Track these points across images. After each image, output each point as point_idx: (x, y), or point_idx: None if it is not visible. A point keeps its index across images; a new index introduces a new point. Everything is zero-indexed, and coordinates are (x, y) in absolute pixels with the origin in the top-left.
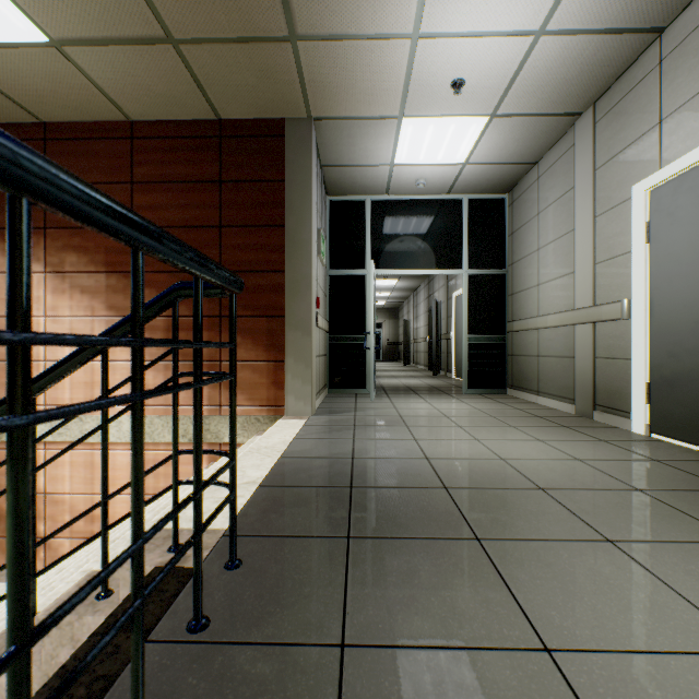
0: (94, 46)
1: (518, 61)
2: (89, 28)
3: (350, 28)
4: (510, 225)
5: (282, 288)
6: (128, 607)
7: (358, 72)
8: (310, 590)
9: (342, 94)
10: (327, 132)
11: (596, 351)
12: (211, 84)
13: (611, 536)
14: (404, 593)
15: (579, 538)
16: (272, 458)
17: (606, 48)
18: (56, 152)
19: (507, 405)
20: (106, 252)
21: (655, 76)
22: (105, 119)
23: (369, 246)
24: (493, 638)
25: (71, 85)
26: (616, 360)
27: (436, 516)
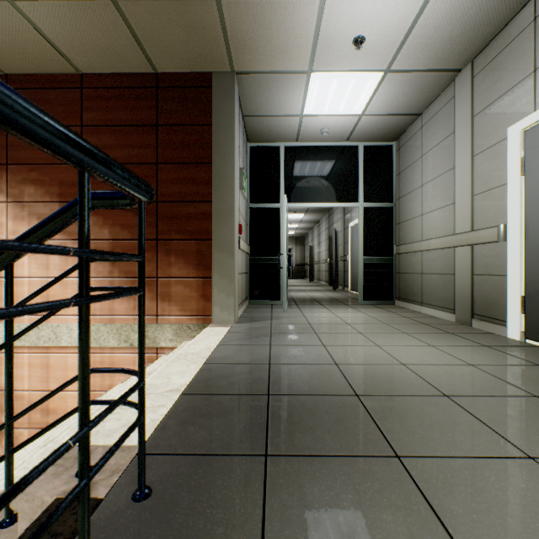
0: (42, 0)
1: (411, 20)
2: None
3: None
4: (397, 167)
5: (209, 216)
6: None
7: (274, 29)
8: (223, 532)
9: (260, 50)
10: (247, 85)
11: (474, 269)
12: (147, 39)
13: (530, 452)
14: (329, 536)
15: (500, 455)
16: (197, 364)
17: (487, 8)
18: None
19: (397, 314)
20: (59, 185)
21: (530, 32)
22: (58, 71)
23: (282, 183)
24: None
25: (26, 39)
26: (493, 277)
27: (352, 427)
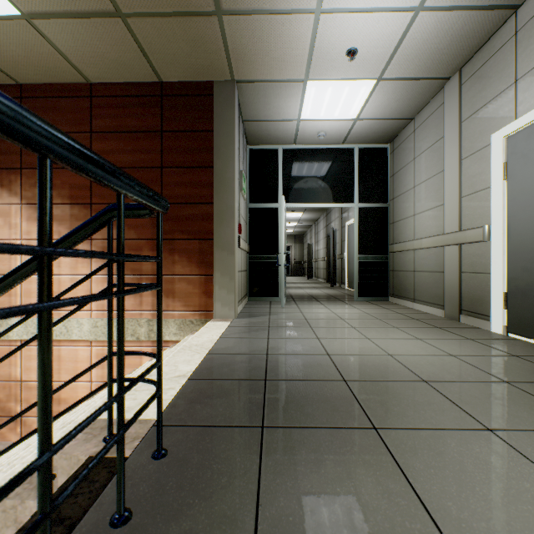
0: (57, 19)
1: (400, 33)
2: (52, 3)
3: (265, 4)
4: (391, 168)
5: (211, 217)
6: (30, 525)
7: (272, 42)
8: (227, 480)
9: (259, 61)
10: (247, 93)
11: (462, 267)
12: (153, 52)
13: (490, 425)
14: (312, 483)
15: (463, 428)
16: (201, 354)
17: (472, 22)
18: (30, 107)
19: (390, 310)
20: (70, 188)
21: (512, 45)
22: (69, 81)
23: (281, 185)
24: (396, 532)
25: (40, 52)
26: (478, 274)
27: (338, 406)
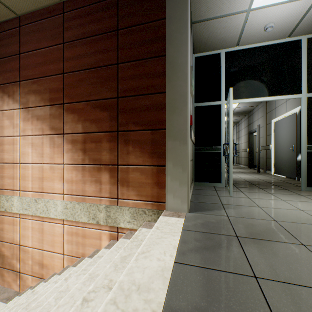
0: None
1: None
2: None
3: None
4: None
5: (163, 106)
6: None
7: None
8: None
9: None
10: None
11: None
12: None
13: None
14: None
15: None
16: None
17: None
18: (24, 33)
19: None
20: (49, 92)
21: None
22: (48, 3)
23: (223, 84)
24: None
25: None
26: None
27: None
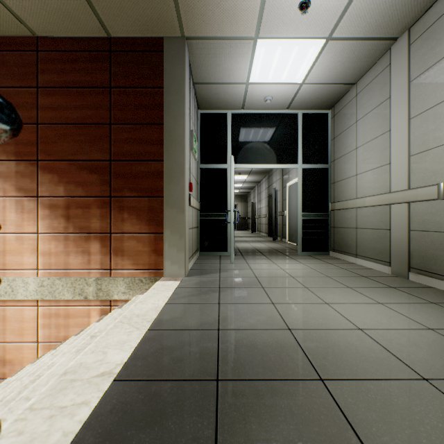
0: None
1: None
2: None
3: None
4: (332, 132)
5: (161, 174)
6: None
7: None
8: None
9: (209, 13)
10: (197, 52)
11: (411, 225)
12: None
13: None
14: None
15: None
16: (140, 331)
17: None
18: None
19: (334, 265)
20: (15, 144)
21: None
22: (14, 34)
23: (230, 147)
24: None
25: None
26: (431, 233)
27: None
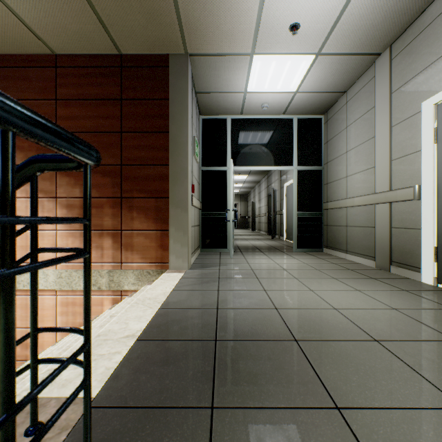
0: None
1: (340, 9)
2: None
3: None
4: (325, 136)
5: (166, 177)
6: None
7: (222, 16)
8: None
9: (210, 34)
10: (199, 66)
11: (392, 222)
12: (112, 24)
13: None
14: None
15: (434, 406)
16: (153, 309)
17: None
18: None
19: (326, 260)
20: (37, 150)
21: None
22: (35, 52)
23: (229, 150)
24: None
25: (6, 23)
26: (408, 230)
27: (293, 375)
